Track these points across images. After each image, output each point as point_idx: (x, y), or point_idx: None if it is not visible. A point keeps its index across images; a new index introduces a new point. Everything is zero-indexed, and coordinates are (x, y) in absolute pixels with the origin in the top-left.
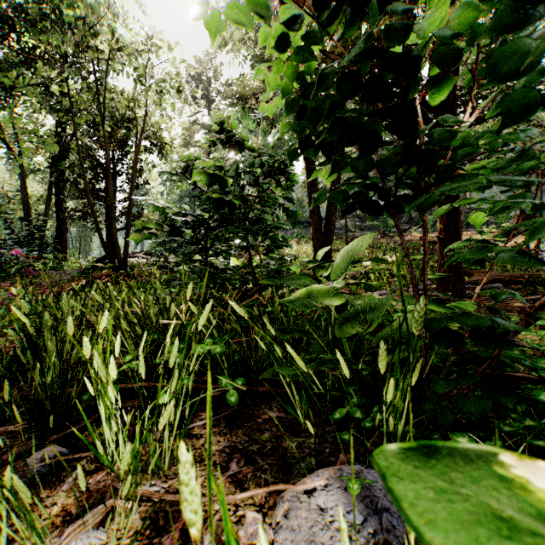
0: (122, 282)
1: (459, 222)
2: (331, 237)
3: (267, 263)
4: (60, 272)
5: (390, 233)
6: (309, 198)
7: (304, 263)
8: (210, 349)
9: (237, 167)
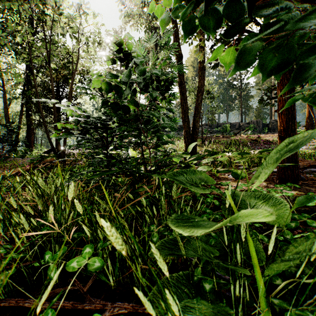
0: (42, 170)
1: (295, 125)
2: (196, 136)
3: (155, 154)
4: (25, 158)
5: (228, 135)
6: (182, 111)
7: (180, 154)
8: (87, 264)
9: (128, 73)
